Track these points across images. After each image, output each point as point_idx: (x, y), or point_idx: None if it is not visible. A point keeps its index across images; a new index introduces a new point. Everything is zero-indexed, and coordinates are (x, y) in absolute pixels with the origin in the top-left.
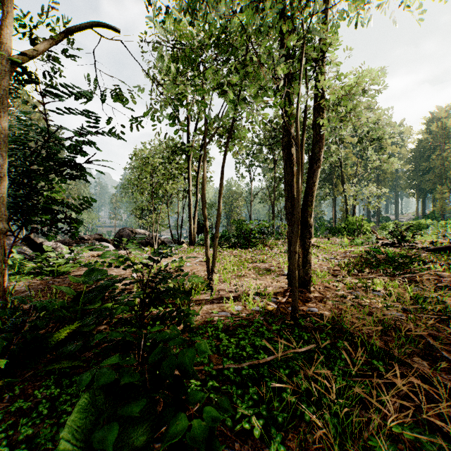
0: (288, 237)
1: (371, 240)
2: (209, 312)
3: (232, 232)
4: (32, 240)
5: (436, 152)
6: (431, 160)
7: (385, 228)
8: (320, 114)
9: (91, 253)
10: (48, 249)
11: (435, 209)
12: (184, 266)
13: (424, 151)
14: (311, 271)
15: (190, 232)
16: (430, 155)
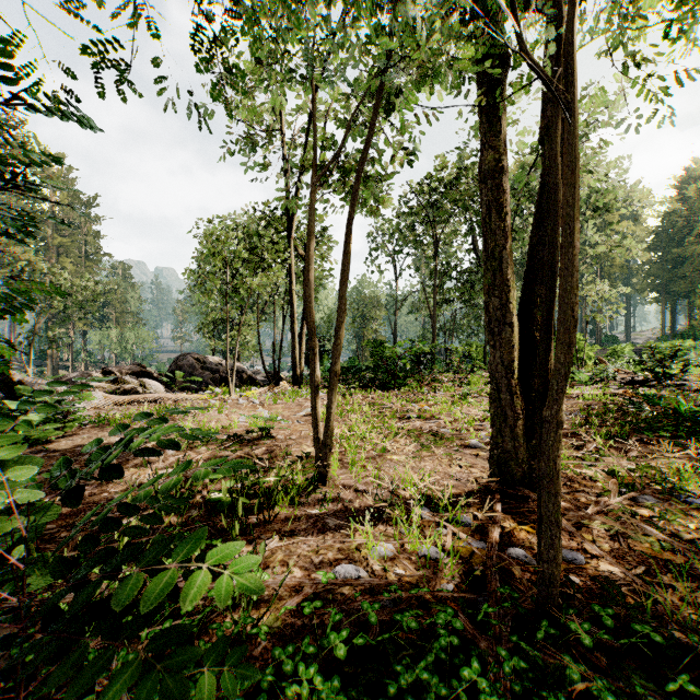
0: (492, 374)
1: (604, 375)
2: (314, 563)
3: (364, 360)
4: (5, 376)
5: (695, 231)
6: (687, 244)
7: (617, 354)
8: None
9: (114, 398)
10: (20, 393)
11: (694, 324)
12: (277, 425)
13: (674, 230)
14: None
15: (294, 362)
16: (685, 236)
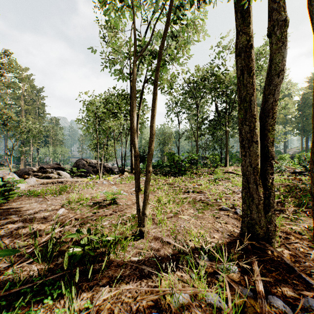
0: (244, 172)
1: (280, 169)
2: (132, 311)
3: (164, 161)
4: None
5: None
6: None
7: (282, 159)
8: (281, 14)
9: (41, 181)
10: None
11: None
12: (120, 196)
13: (307, 101)
14: (275, 218)
15: (131, 162)
16: None
